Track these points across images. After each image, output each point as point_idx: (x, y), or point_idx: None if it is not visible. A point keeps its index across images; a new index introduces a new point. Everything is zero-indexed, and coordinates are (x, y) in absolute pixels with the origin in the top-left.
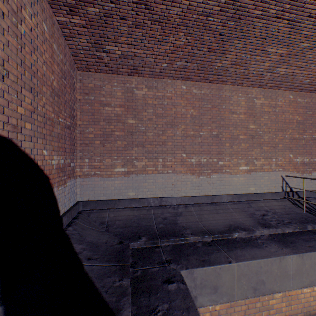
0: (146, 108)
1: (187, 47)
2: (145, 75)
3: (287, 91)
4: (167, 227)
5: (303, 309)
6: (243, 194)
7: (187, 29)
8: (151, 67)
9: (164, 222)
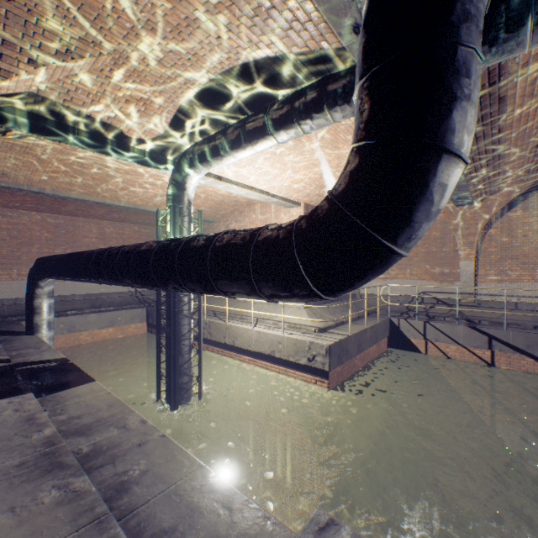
0: (1, 231)
1: (35, 201)
2: (0, 207)
3: (133, 224)
4: (18, 313)
5: (103, 340)
6: (95, 293)
7: (32, 197)
8: (5, 204)
9: (17, 312)
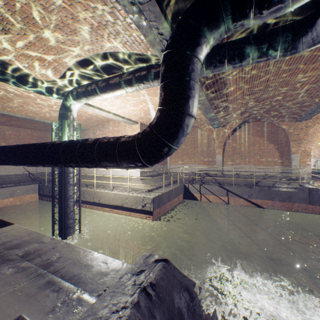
0: None
1: None
2: None
3: (27, 129)
4: None
5: (5, 206)
6: None
7: None
8: None
9: None
